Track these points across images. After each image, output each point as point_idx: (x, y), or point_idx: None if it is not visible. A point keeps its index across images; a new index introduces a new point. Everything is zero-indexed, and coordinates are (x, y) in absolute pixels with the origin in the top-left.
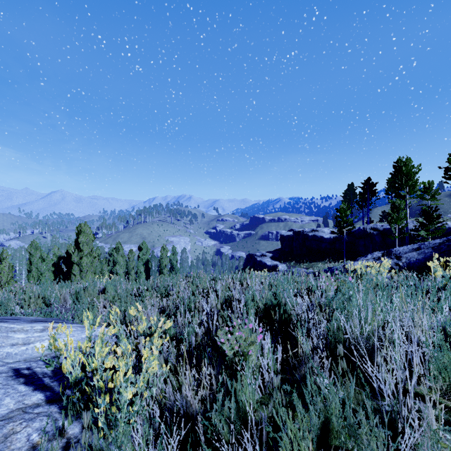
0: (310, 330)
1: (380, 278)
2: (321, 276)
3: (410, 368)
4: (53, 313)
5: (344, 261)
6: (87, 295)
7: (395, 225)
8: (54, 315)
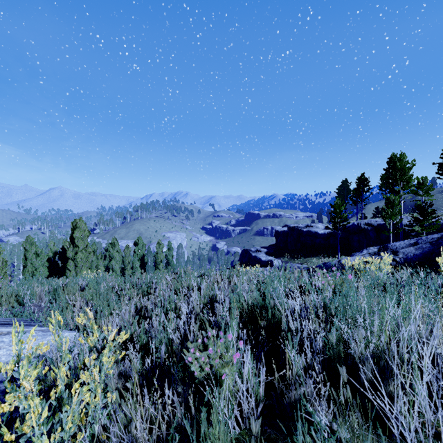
0: (303, 340)
1: (381, 275)
2: (316, 273)
3: (430, 393)
4: (24, 313)
5: (339, 257)
6: (65, 293)
7: (389, 221)
8: (24, 315)
